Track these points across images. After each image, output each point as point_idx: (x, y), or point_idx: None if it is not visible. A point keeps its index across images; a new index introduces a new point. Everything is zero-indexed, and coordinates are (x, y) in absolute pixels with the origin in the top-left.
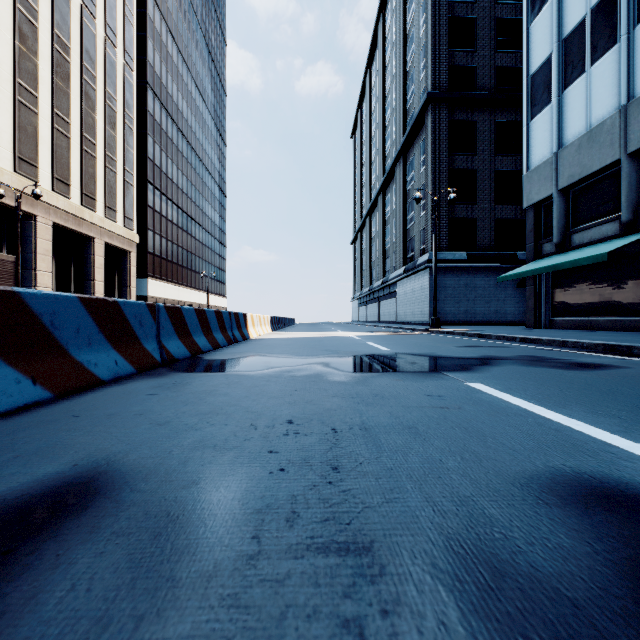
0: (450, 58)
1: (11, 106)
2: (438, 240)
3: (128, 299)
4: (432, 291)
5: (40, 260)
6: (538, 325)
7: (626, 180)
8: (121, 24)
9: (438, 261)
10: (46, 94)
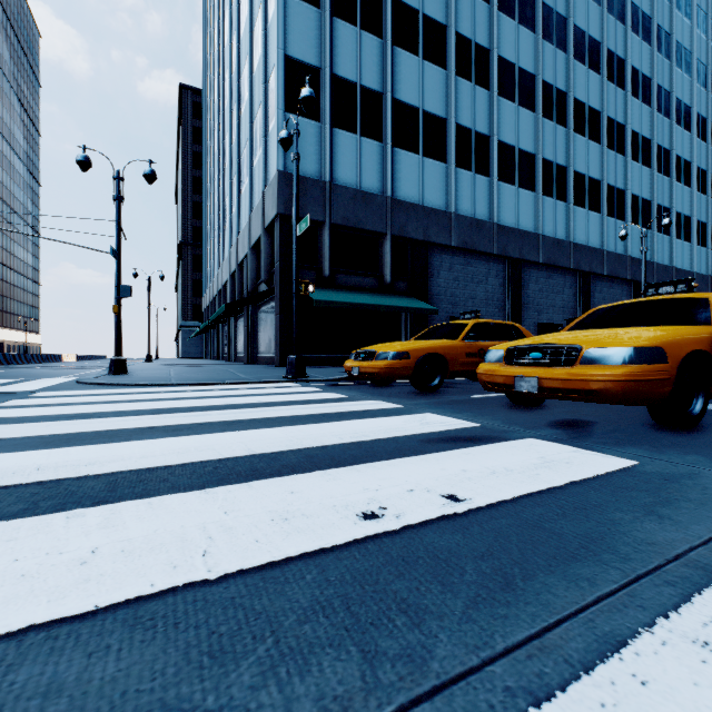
0: (195, 222)
1: None
2: (187, 315)
3: None
4: (183, 341)
5: None
6: (206, 358)
7: (207, 314)
8: None
9: (186, 326)
10: None
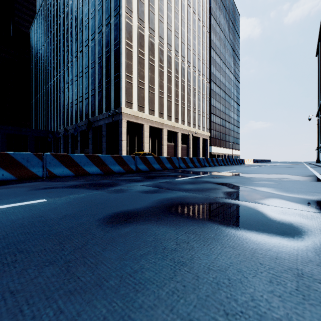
0: None
1: (187, 111)
2: None
3: (207, 154)
4: None
5: (191, 145)
6: None
7: None
8: (205, 71)
9: None
10: (191, 104)
